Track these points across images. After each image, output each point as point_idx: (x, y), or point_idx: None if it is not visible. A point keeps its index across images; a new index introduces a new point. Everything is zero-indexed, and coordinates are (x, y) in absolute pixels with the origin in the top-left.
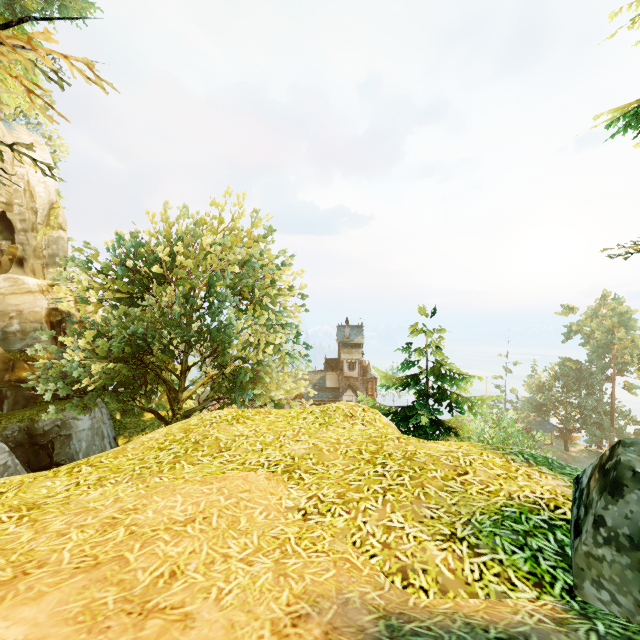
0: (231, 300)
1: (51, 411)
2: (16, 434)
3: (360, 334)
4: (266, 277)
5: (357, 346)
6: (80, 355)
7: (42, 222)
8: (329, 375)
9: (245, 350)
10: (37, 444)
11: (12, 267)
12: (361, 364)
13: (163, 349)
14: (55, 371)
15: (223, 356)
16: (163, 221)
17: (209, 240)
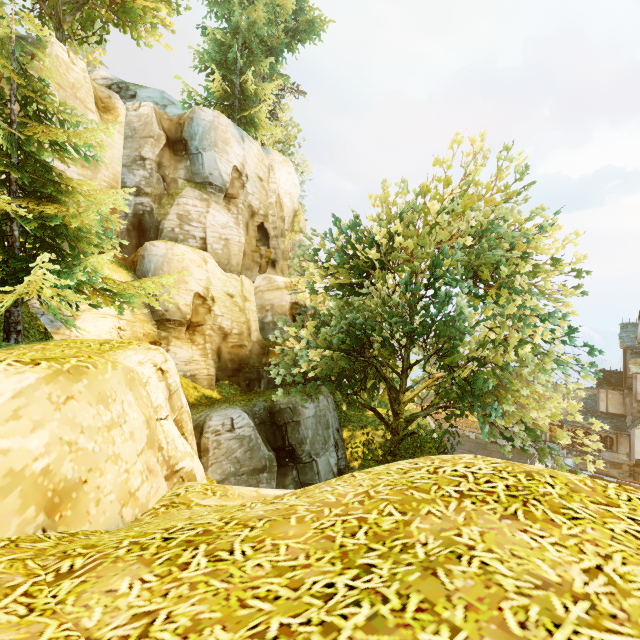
0: (462, 284)
1: (282, 396)
2: (261, 412)
3: None
4: (515, 248)
5: None
6: (304, 343)
7: (288, 228)
8: (604, 394)
9: (483, 349)
10: (275, 424)
11: (268, 268)
12: None
13: (382, 342)
14: (287, 358)
15: (451, 355)
16: (383, 200)
17: (434, 209)
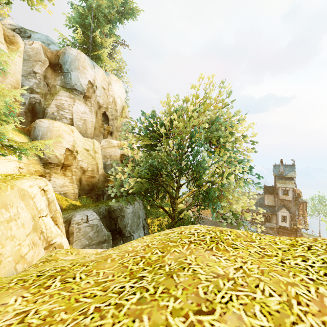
0: (204, 146)
1: (114, 202)
2: (104, 211)
3: (292, 170)
4: (227, 129)
5: (290, 179)
6: (126, 175)
7: (119, 115)
8: (267, 197)
9: (213, 177)
10: (111, 217)
11: (108, 136)
12: (293, 191)
13: (166, 174)
14: (118, 183)
15: (199, 180)
16: (167, 104)
17: (191, 109)
